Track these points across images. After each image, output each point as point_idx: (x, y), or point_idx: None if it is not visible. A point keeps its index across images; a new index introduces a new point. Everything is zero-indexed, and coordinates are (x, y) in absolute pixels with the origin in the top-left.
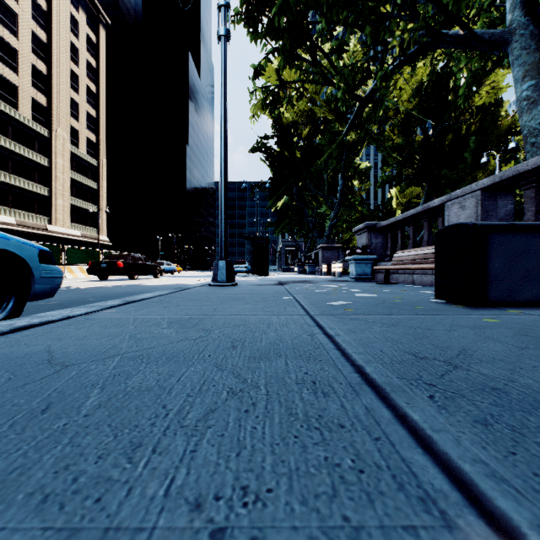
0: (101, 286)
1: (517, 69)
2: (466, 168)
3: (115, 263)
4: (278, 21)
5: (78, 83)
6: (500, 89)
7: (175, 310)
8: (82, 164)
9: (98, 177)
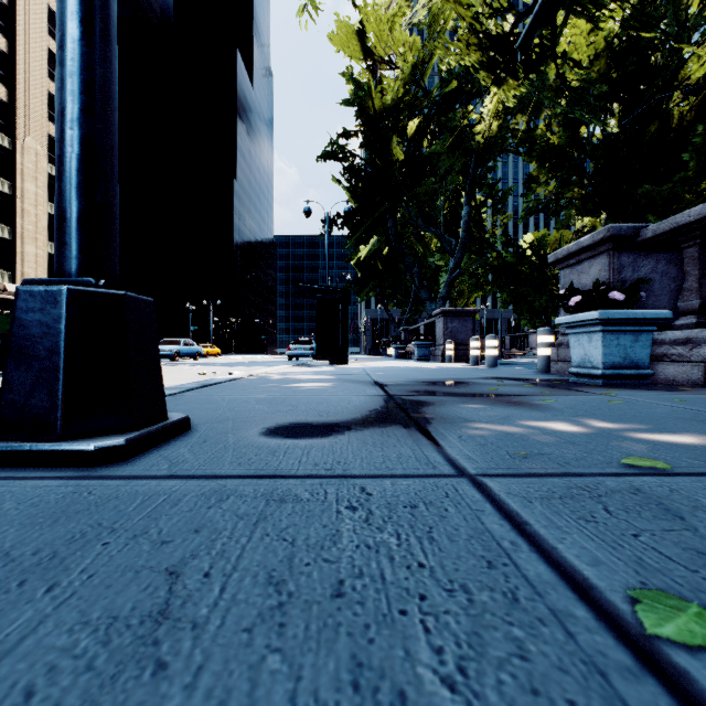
0: None
1: None
2: (685, 178)
3: None
4: None
5: None
6: None
7: None
8: None
9: None
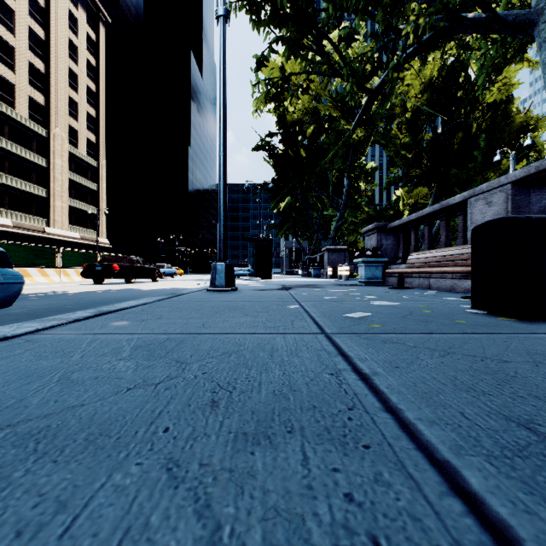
0: (93, 290)
1: (545, 52)
2: (476, 167)
3: (110, 266)
4: (282, 7)
5: (78, 81)
6: (512, 85)
7: (153, 326)
8: (81, 164)
9: (98, 178)
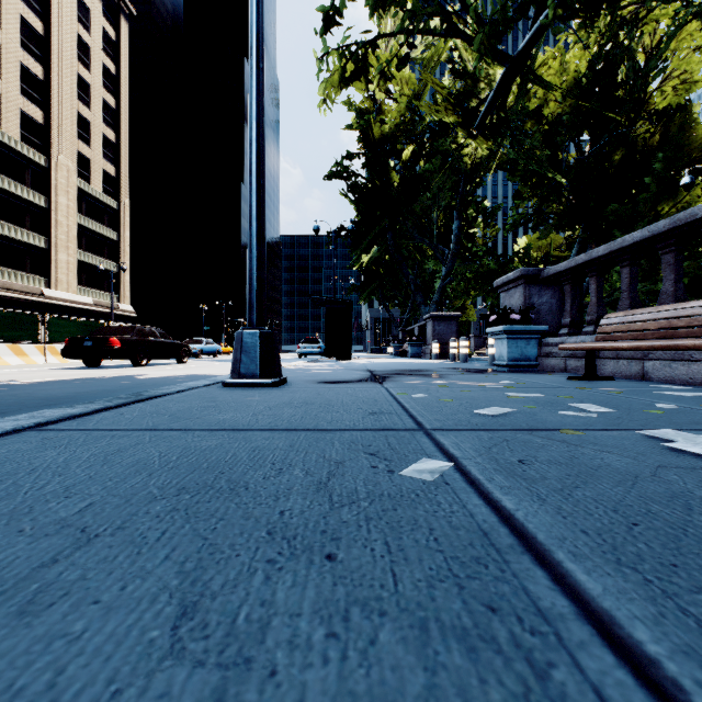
0: (51, 380)
1: None
2: (645, 199)
3: (106, 340)
4: None
5: (90, 93)
6: (695, 82)
7: None
8: (95, 205)
9: (118, 224)
